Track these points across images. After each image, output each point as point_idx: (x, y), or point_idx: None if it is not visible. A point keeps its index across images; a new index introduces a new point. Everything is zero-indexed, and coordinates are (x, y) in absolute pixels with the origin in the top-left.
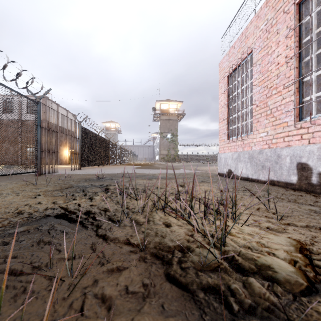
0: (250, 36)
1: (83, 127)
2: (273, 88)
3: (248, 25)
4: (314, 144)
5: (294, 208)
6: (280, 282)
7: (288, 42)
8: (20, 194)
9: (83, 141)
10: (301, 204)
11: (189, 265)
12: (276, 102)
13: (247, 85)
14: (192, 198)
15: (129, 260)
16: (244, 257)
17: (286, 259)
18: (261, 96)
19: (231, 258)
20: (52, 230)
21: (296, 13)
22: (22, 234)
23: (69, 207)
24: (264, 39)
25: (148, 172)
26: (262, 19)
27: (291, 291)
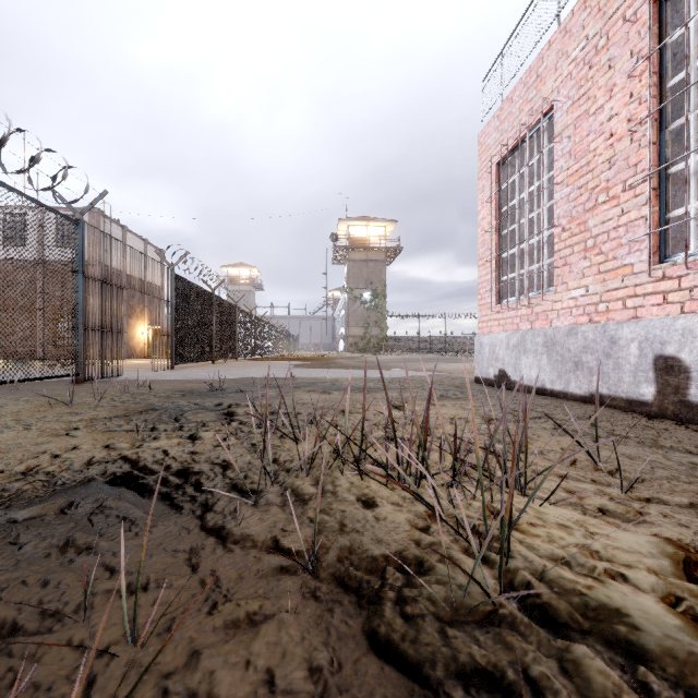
0: (547, 75)
1: (178, 276)
2: (599, 190)
3: (542, 51)
4: (695, 314)
5: (655, 460)
6: (649, 657)
7: (633, 88)
8: (33, 428)
9: (178, 308)
10: (670, 450)
11: (423, 609)
12: (606, 220)
13: (540, 182)
14: (425, 440)
15: (278, 595)
16: (553, 587)
17: (655, 591)
18: (573, 207)
19: (523, 588)
20: (99, 517)
21: (653, 21)
22: (26, 527)
23: (143, 459)
24: (580, 81)
25: (322, 375)
26: (574, 37)
27: (681, 682)
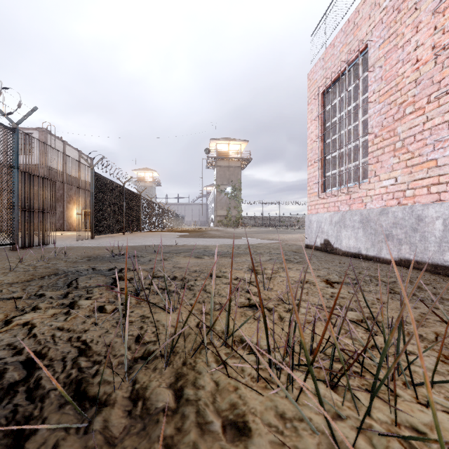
0: (362, 23)
1: (97, 173)
2: (406, 104)
3: (358, 6)
4: None
5: None
6: None
7: (437, 22)
8: None
9: (97, 195)
10: None
11: None
12: (412, 126)
13: (356, 103)
14: (316, 350)
15: None
16: None
17: None
18: (384, 118)
19: None
20: None
21: None
22: None
23: None
24: (390, 23)
25: (198, 243)
26: None
27: None
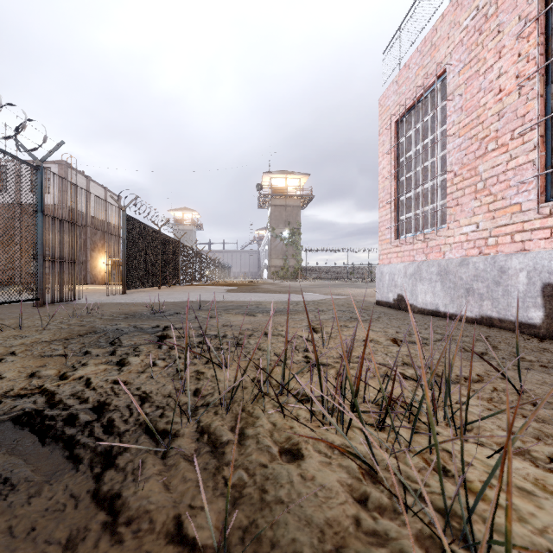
0: (440, 43)
1: (129, 216)
2: (489, 139)
3: (436, 23)
4: None
5: None
6: None
7: (521, 48)
8: None
9: (129, 242)
10: None
11: None
12: (495, 165)
13: (434, 136)
14: (357, 384)
15: None
16: None
17: None
18: (464, 155)
19: None
20: None
21: None
22: None
23: (61, 391)
24: (471, 46)
25: (249, 299)
26: (465, 9)
27: None
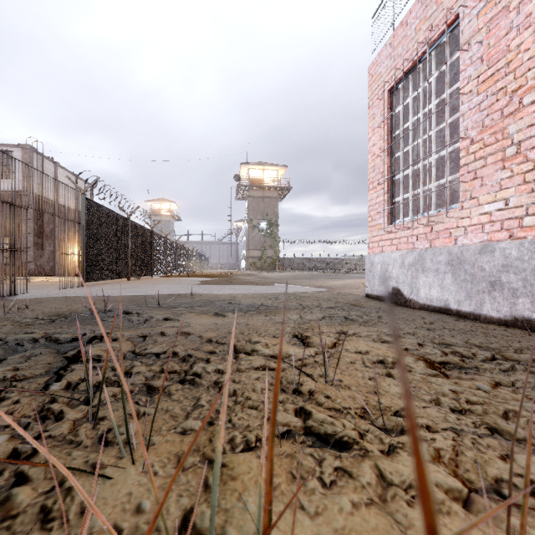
0: None
1: (90, 200)
2: (525, 90)
3: None
4: None
5: None
6: None
7: None
8: None
9: (90, 229)
10: None
11: None
12: None
13: (439, 99)
14: None
15: None
16: None
17: None
18: (486, 115)
19: None
20: None
21: None
22: None
23: None
24: None
25: (222, 292)
26: None
27: None
